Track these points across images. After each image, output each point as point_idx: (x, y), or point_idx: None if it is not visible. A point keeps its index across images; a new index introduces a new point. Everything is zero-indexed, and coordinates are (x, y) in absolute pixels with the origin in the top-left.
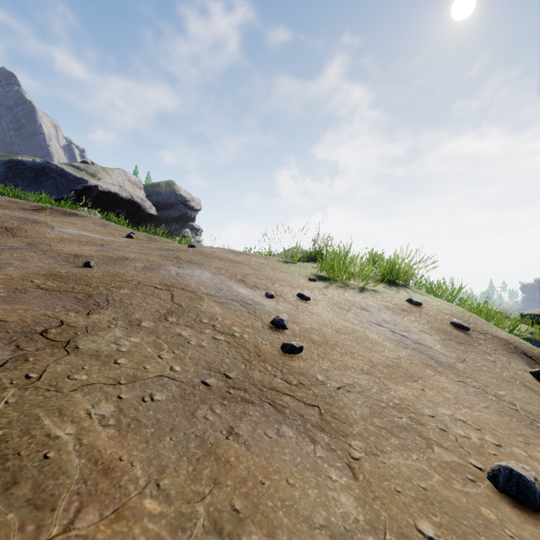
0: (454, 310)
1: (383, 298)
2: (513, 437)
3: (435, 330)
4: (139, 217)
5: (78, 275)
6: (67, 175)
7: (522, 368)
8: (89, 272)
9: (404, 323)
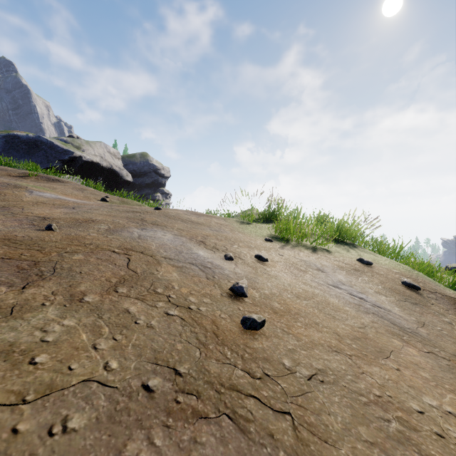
0: (402, 269)
1: (335, 257)
2: None
3: (389, 290)
4: (117, 183)
5: (34, 239)
6: (55, 147)
7: None
8: (47, 236)
9: (359, 284)
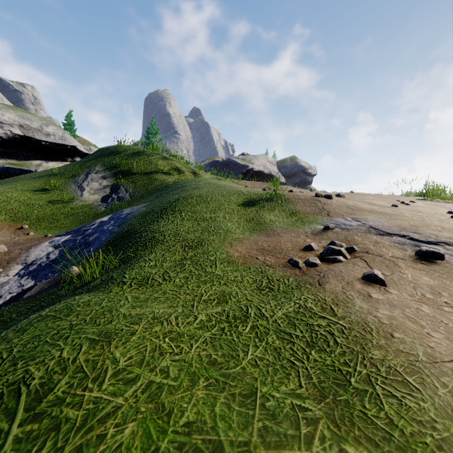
0: None
1: None
2: None
3: None
4: None
5: None
6: (238, 164)
7: None
8: None
9: None
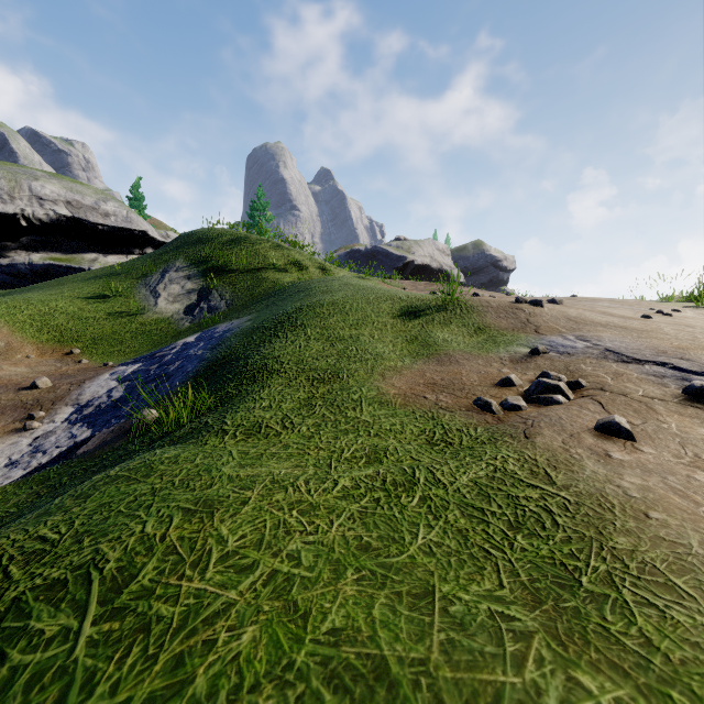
0: None
1: None
2: None
3: None
4: None
5: None
6: (390, 255)
7: None
8: None
9: None
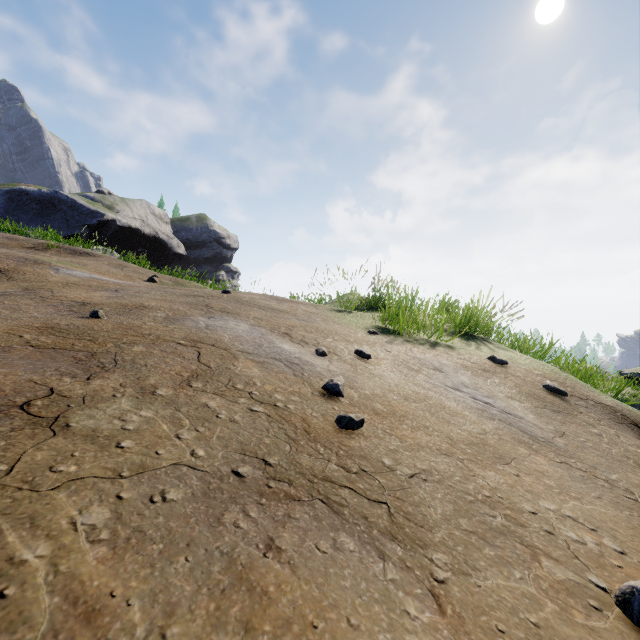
0: (546, 370)
1: (460, 355)
2: (638, 539)
3: (525, 395)
4: (165, 257)
5: (81, 328)
6: (79, 207)
7: (634, 442)
8: (95, 325)
9: (487, 387)
